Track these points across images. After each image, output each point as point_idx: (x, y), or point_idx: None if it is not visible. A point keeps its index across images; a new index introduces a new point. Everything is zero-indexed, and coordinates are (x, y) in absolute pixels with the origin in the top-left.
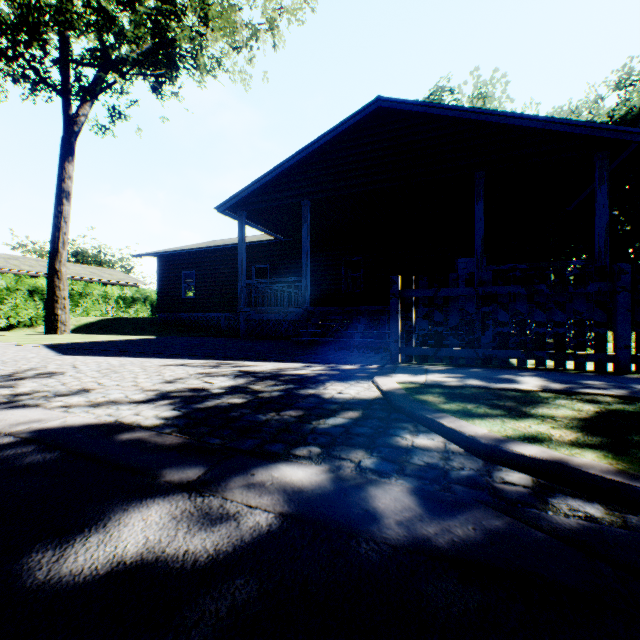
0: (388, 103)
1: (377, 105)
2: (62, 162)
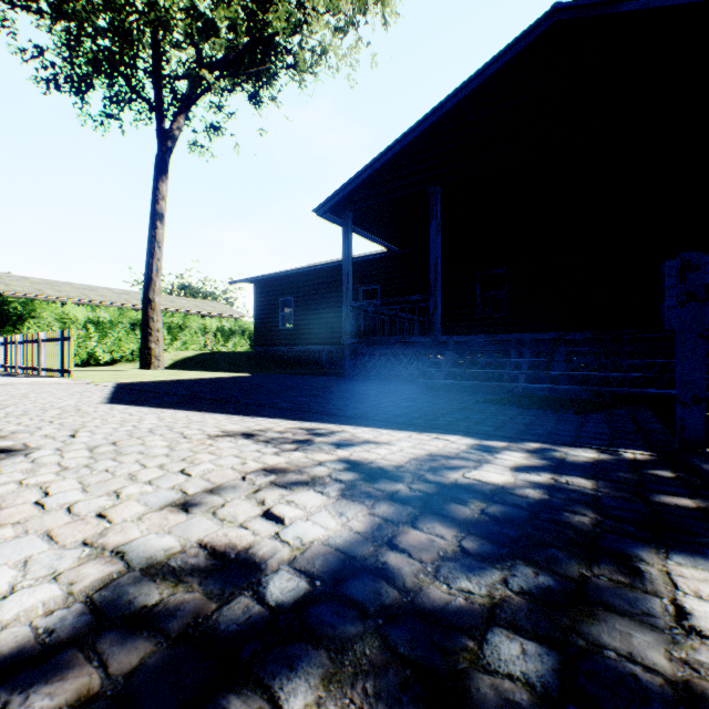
0: (573, 11)
1: (553, 19)
2: (156, 182)
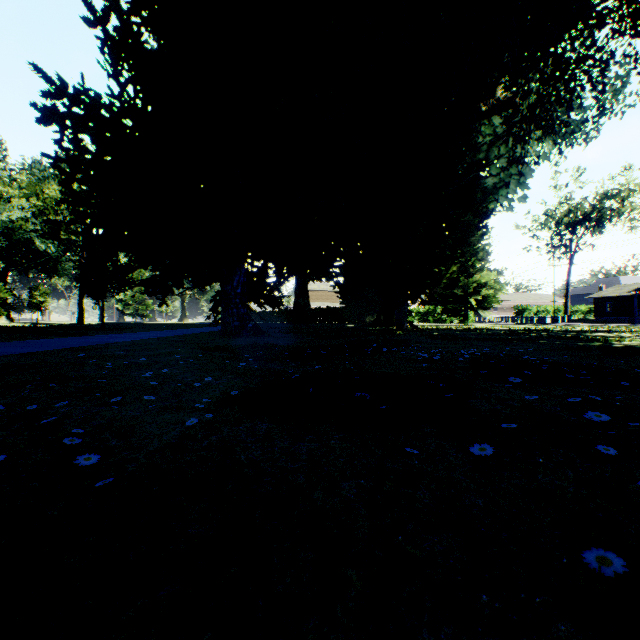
0: None
1: None
2: (567, 276)
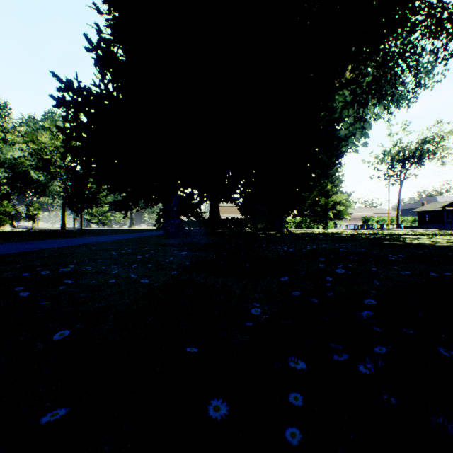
0: None
1: None
2: (398, 196)
